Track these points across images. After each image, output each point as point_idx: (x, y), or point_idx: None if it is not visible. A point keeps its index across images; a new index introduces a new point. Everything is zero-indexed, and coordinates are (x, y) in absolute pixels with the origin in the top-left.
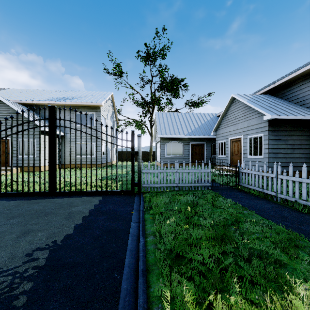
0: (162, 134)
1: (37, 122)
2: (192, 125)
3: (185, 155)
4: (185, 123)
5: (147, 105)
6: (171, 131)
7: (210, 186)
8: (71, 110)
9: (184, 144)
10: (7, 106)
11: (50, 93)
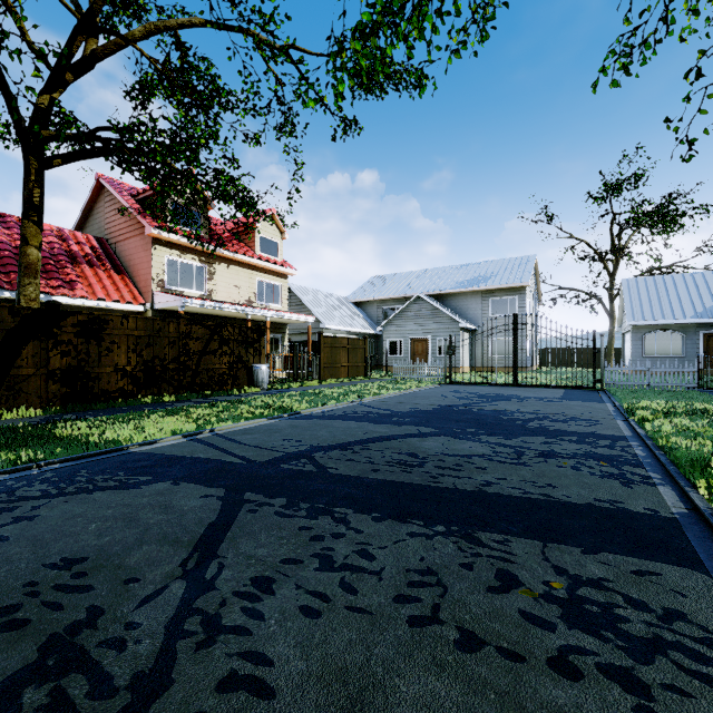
0: (634, 321)
1: (457, 318)
2: (708, 298)
3: (687, 354)
4: (691, 296)
5: (603, 260)
6: (655, 312)
7: (697, 387)
8: (485, 296)
9: (686, 334)
10: (427, 303)
11: (449, 273)
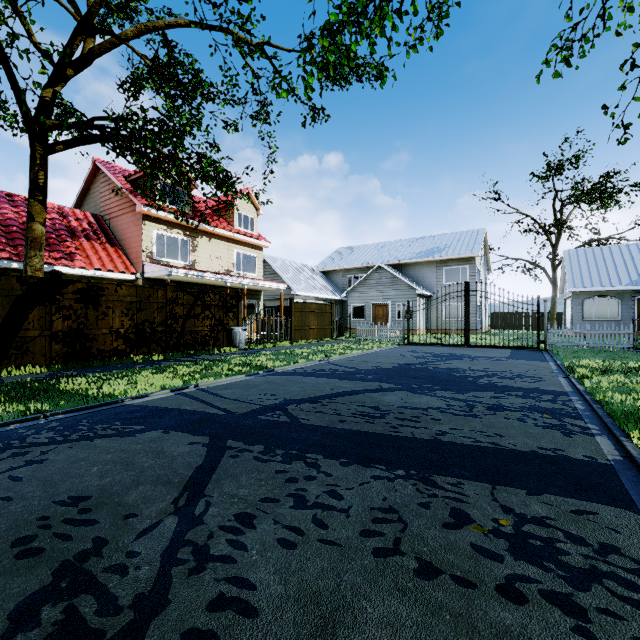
0: (575, 287)
1: (414, 286)
2: None
3: (623, 318)
4: (626, 265)
5: (546, 233)
6: (594, 280)
7: (632, 348)
8: (439, 265)
9: (622, 300)
10: (387, 272)
11: (407, 245)
